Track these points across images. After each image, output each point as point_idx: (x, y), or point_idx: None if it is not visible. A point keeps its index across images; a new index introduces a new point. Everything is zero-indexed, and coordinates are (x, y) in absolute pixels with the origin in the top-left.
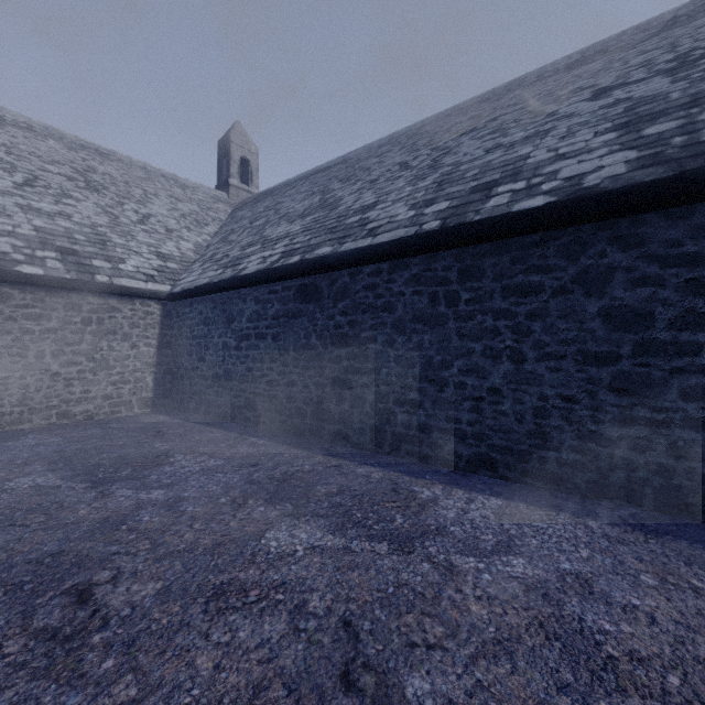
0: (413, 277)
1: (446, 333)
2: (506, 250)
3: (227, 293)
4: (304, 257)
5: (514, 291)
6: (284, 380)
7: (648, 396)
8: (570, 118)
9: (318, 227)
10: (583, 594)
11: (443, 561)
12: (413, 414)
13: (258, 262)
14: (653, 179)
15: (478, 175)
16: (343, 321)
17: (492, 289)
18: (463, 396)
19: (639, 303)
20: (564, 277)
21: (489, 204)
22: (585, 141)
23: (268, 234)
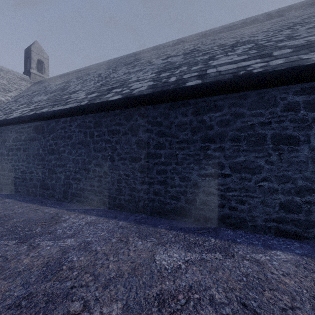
0: (78, 124)
1: (90, 149)
2: (109, 116)
3: (3, 127)
4: (36, 112)
5: (111, 132)
6: (28, 170)
7: (148, 173)
8: (152, 65)
9: (52, 98)
10: (81, 248)
11: (36, 244)
12: (78, 184)
13: (18, 113)
14: (146, 93)
15: (113, 83)
16: (52, 143)
17: (105, 131)
18: (95, 175)
19: (146, 139)
20: (126, 127)
21: (106, 96)
22: (147, 75)
23: (33, 99)
